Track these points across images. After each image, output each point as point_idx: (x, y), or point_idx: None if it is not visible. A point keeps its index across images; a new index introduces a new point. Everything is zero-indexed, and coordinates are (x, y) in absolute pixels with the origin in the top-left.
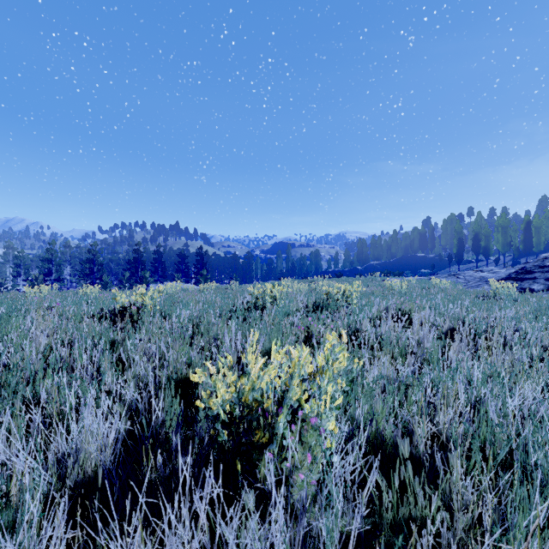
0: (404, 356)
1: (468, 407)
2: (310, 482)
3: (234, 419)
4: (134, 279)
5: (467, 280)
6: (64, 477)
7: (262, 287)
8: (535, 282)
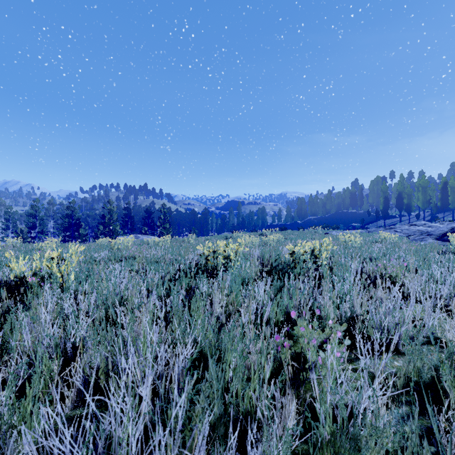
0: None
1: None
2: None
3: None
4: (106, 231)
5: (406, 233)
6: None
7: (217, 240)
8: None
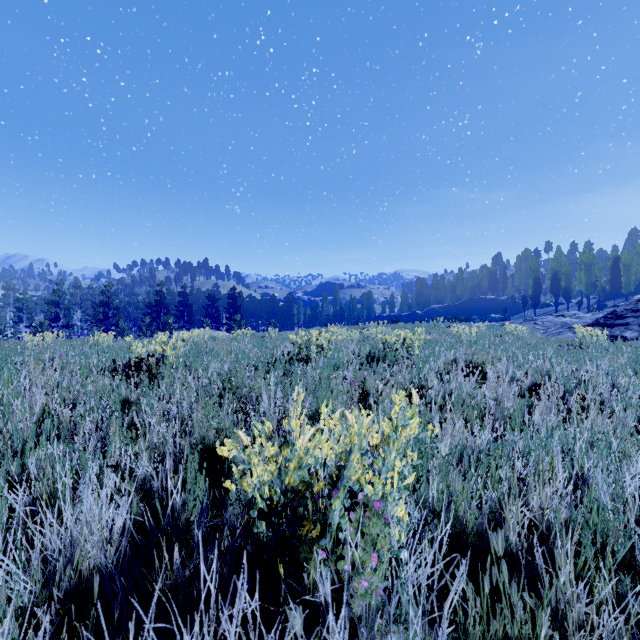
0: (480, 418)
1: (570, 486)
2: (376, 592)
3: (275, 508)
4: (155, 325)
5: (546, 326)
6: (54, 581)
7: (306, 335)
8: (628, 329)
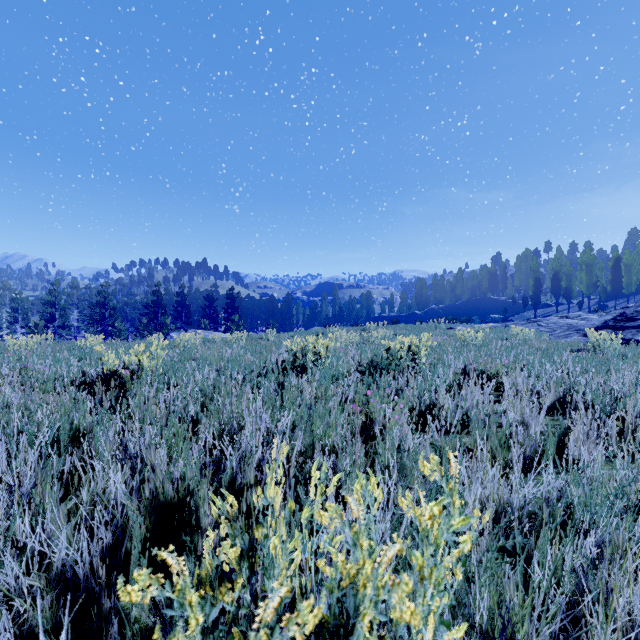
0: (505, 447)
1: None
2: None
3: None
4: (152, 326)
5: (551, 328)
6: None
7: (304, 337)
8: (639, 332)
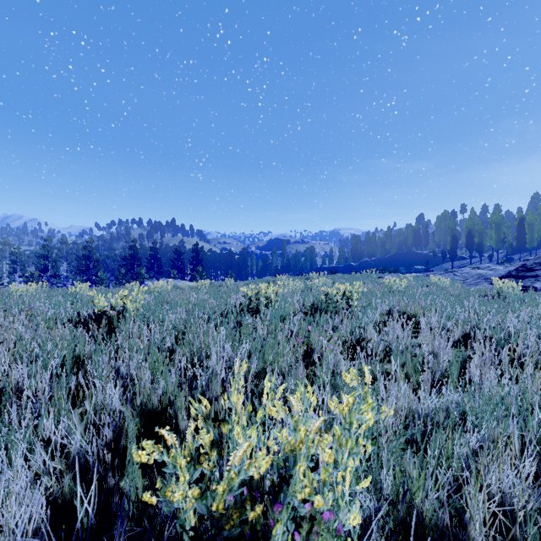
0: (418, 371)
1: (533, 468)
2: None
3: None
4: (130, 275)
5: (464, 277)
6: None
7: (258, 284)
8: (537, 280)
